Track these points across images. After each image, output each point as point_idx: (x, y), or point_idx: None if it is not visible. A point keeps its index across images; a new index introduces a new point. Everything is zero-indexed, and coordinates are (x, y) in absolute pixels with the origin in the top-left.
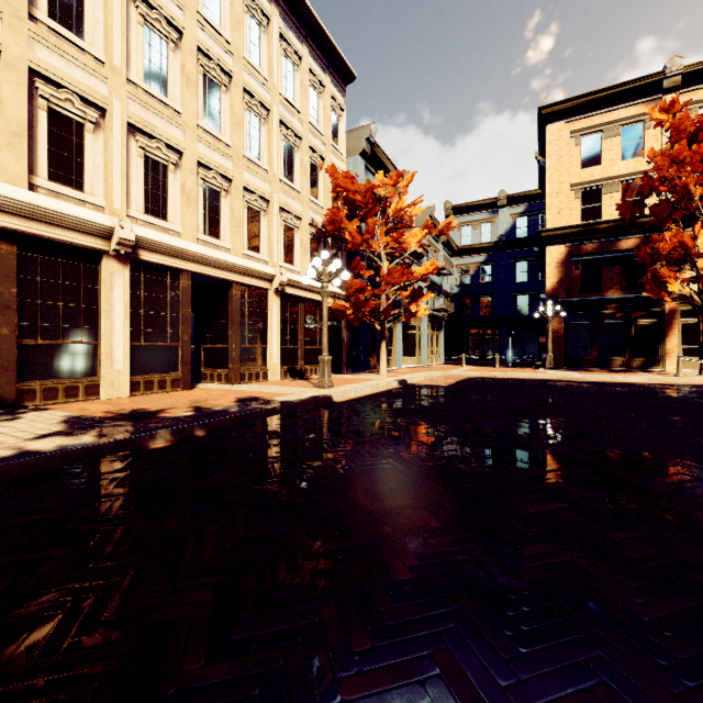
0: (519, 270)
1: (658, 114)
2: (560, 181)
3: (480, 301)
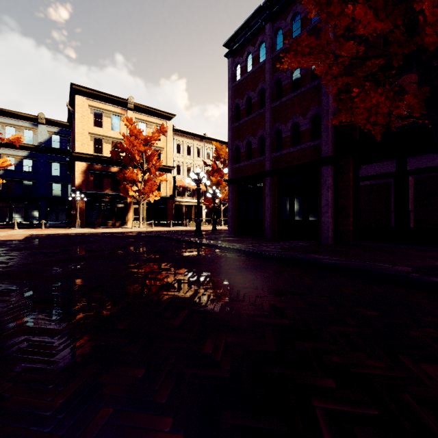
0: (54, 168)
1: (126, 122)
2: (83, 128)
3: (23, 183)
